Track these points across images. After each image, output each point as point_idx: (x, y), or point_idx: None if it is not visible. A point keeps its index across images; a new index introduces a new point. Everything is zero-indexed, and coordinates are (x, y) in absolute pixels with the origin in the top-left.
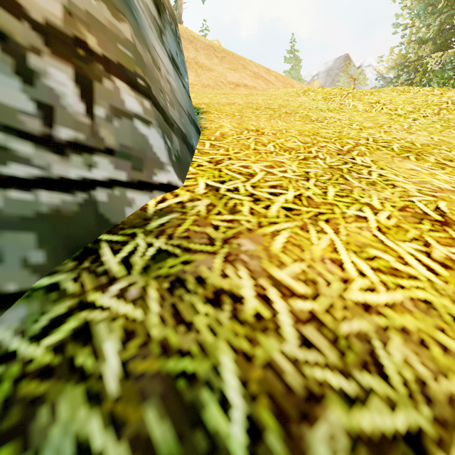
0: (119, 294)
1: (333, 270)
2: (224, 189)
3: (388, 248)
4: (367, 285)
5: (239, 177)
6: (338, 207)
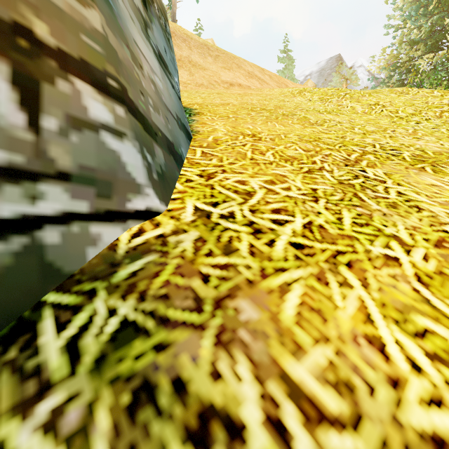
0: (49, 423)
1: (373, 360)
2: (216, 215)
3: (439, 313)
4: (429, 391)
5: (234, 197)
6: (360, 241)
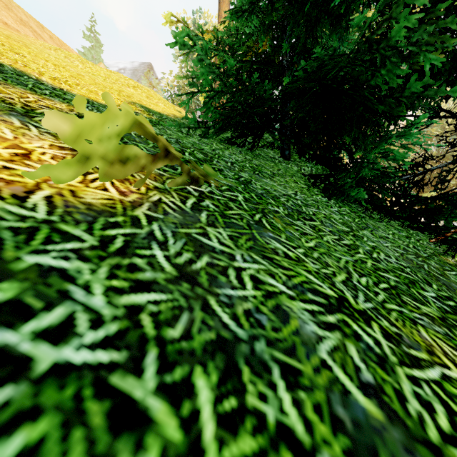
0: None
1: None
2: None
3: None
4: None
5: None
6: None
